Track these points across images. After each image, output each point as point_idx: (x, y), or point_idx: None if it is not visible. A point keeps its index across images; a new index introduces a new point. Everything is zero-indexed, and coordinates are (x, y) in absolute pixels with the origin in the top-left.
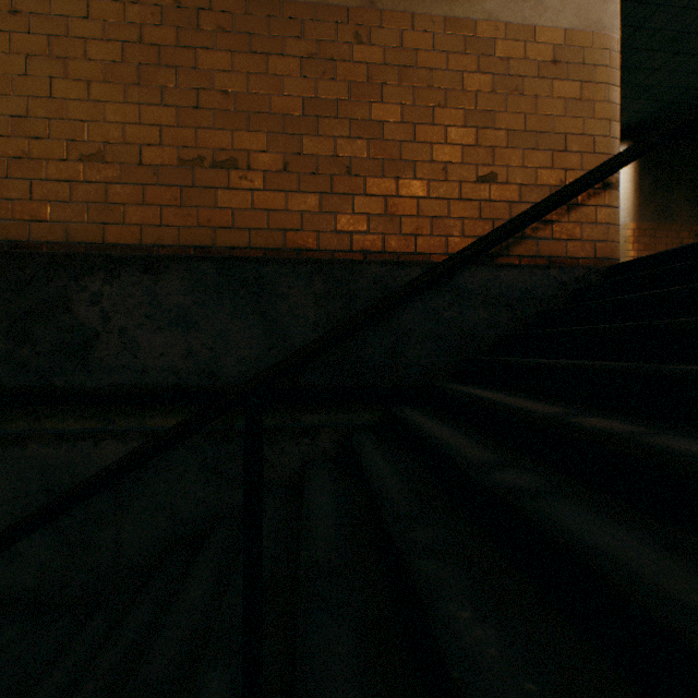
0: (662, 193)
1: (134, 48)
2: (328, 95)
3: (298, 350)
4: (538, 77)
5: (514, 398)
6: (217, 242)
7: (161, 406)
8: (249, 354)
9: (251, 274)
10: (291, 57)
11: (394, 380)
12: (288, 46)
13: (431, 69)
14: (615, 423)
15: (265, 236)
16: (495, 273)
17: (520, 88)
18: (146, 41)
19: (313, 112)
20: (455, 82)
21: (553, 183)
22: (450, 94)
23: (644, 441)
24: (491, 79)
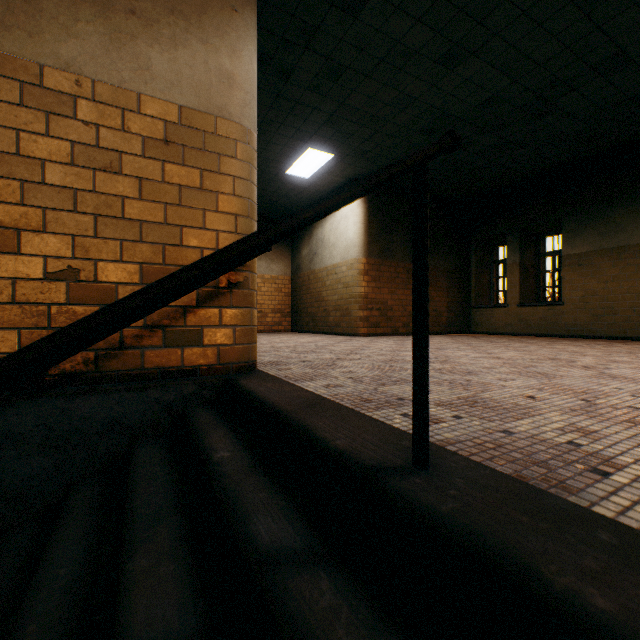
0: (385, 236)
1: None
2: None
3: None
4: (144, 156)
5: None
6: None
7: None
8: None
9: None
10: None
11: None
12: None
13: None
14: None
15: None
16: (63, 404)
17: (118, 165)
18: None
19: None
20: (5, 141)
21: None
22: None
23: None
24: (70, 146)
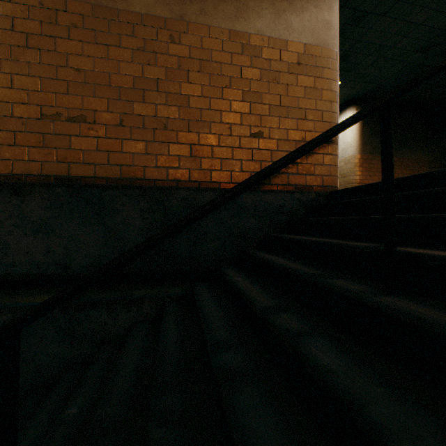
0: (375, 138)
1: (7, 34)
2: (152, 75)
3: (46, 300)
4: (288, 73)
5: (255, 288)
6: (71, 173)
7: (29, 288)
8: (93, 251)
9: (95, 196)
10: (125, 48)
11: (195, 265)
12: (123, 41)
13: (221, 63)
14: (294, 321)
15: (107, 169)
16: (261, 195)
17: (278, 79)
18: (17, 30)
19: (141, 87)
20: (236, 72)
21: (298, 139)
22: (234, 80)
23: (297, 343)
24: (259, 71)
